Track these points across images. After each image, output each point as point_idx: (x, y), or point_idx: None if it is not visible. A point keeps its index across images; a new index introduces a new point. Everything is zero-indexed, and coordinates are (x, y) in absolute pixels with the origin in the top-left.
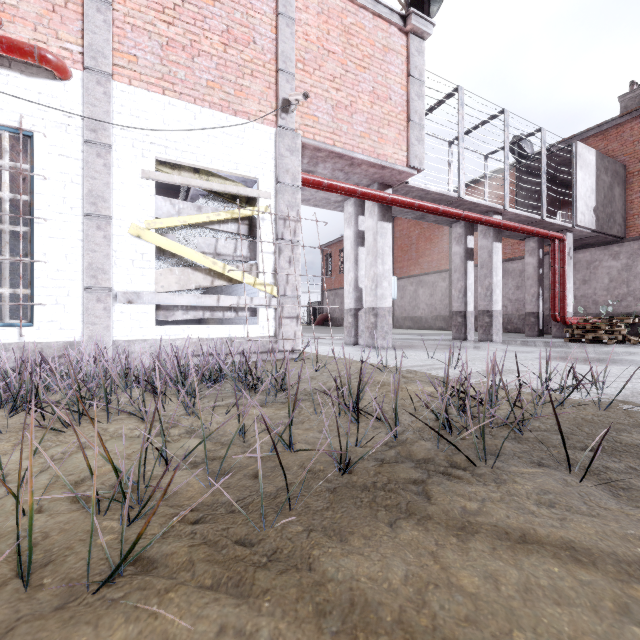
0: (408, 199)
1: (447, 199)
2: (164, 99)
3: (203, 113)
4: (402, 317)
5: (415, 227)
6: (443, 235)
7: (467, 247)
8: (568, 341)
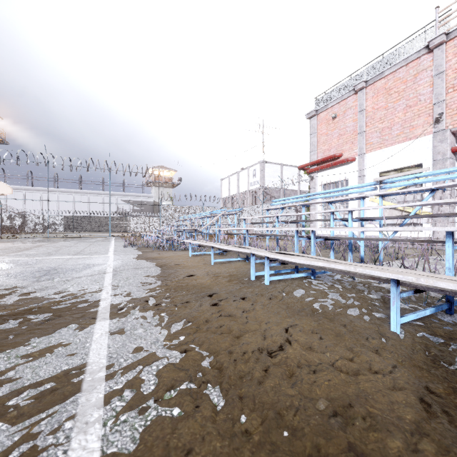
0: None
1: None
2: (381, 151)
3: (395, 147)
4: None
5: None
6: None
7: None
8: None
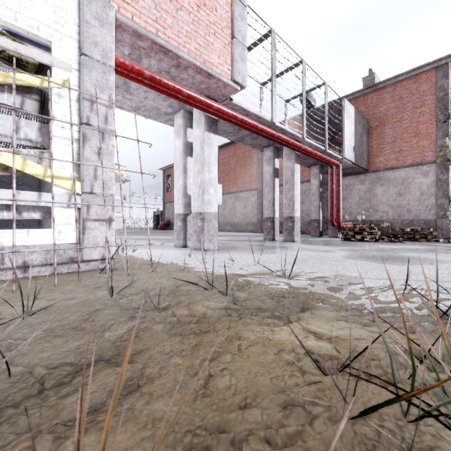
0: (232, 111)
1: (262, 123)
2: None
3: None
4: (224, 223)
5: (233, 157)
6: (253, 163)
7: (275, 167)
8: (344, 240)
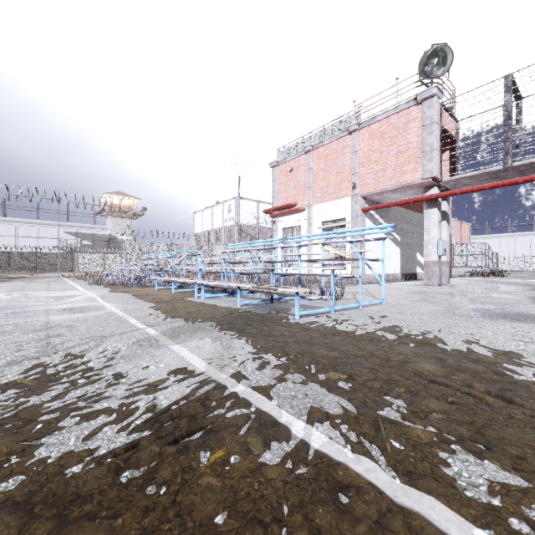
0: (425, 197)
1: (499, 171)
2: (322, 204)
3: (331, 203)
4: None
5: None
6: None
7: None
8: None
